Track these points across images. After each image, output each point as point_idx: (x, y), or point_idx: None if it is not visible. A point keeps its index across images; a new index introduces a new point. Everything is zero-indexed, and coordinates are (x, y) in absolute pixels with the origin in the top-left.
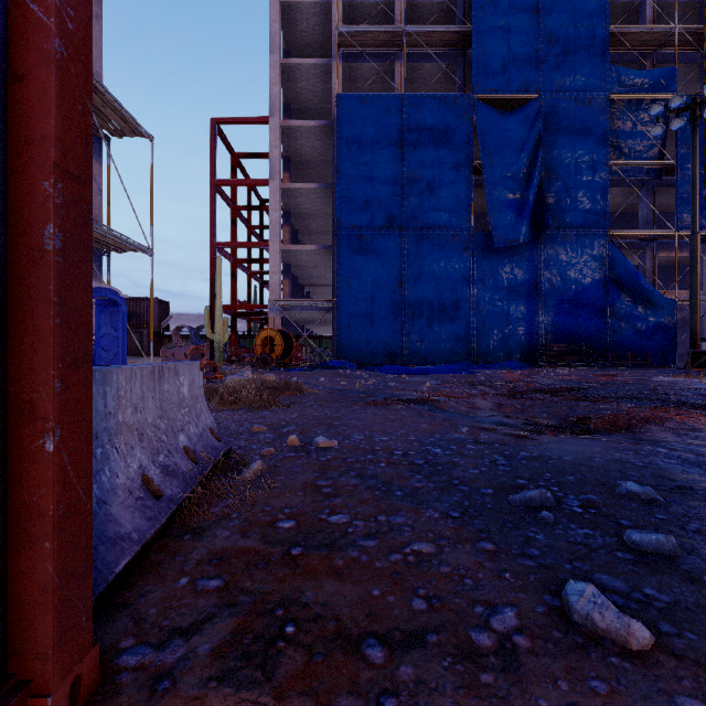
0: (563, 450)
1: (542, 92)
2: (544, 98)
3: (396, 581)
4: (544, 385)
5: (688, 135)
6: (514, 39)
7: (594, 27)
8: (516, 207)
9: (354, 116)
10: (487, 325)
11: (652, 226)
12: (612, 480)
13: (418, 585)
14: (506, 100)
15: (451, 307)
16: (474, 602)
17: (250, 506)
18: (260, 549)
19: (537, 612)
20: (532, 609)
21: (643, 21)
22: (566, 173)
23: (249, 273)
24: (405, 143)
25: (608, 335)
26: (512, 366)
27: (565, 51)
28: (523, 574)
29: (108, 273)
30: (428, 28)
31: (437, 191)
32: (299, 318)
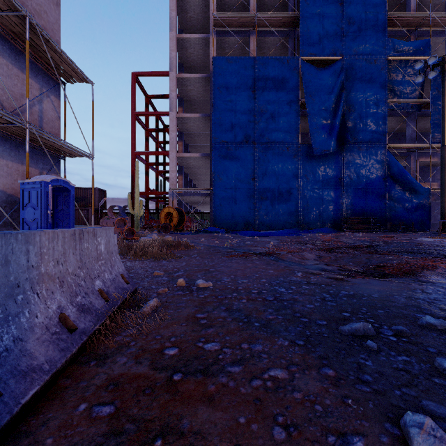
0: (370, 289)
1: (344, 55)
2: (345, 59)
3: (258, 408)
4: (347, 243)
5: (438, 82)
6: (326, 21)
7: (377, 13)
8: (328, 129)
9: (224, 71)
10: (309, 205)
11: (415, 141)
12: (412, 313)
13: (277, 411)
14: (321, 61)
15: (286, 193)
16: (326, 431)
17: (145, 335)
18: (149, 375)
19: (382, 442)
20: (377, 439)
21: (409, 10)
22: (360, 107)
23: (157, 171)
24: (256, 88)
25: (386, 211)
26: (325, 231)
27: (359, 29)
28: (362, 400)
29: (64, 170)
30: (271, 14)
31: (277, 119)
32: (188, 200)
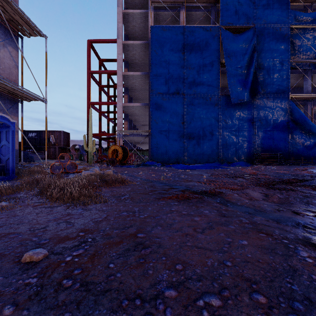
0: None
1: (255, 24)
2: (256, 27)
3: None
4: (274, 176)
5: None
6: None
7: None
8: (242, 83)
9: (159, 37)
10: (227, 143)
11: (310, 93)
12: None
13: None
14: (237, 29)
15: (209, 134)
16: None
17: None
18: None
19: None
20: None
21: None
22: (268, 65)
23: (108, 118)
24: (185, 51)
25: (289, 149)
26: (242, 164)
27: (267, 3)
28: None
29: (21, 112)
30: None
31: (202, 75)
32: (132, 140)
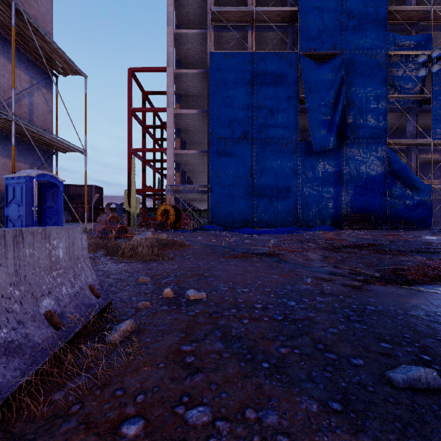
0: (402, 303)
1: (344, 50)
2: (345, 54)
3: None
4: (351, 242)
5: (440, 77)
6: (326, 15)
7: (378, 7)
8: (327, 125)
9: (221, 66)
10: (308, 202)
11: (415, 138)
12: None
13: None
14: (321, 56)
15: (285, 190)
16: None
17: (101, 389)
18: None
19: None
20: None
21: (409, 4)
22: (360, 103)
23: (154, 168)
24: (255, 84)
25: (387, 209)
26: (325, 229)
27: (359, 23)
28: None
29: (56, 166)
30: (270, 8)
31: (275, 114)
32: (186, 197)
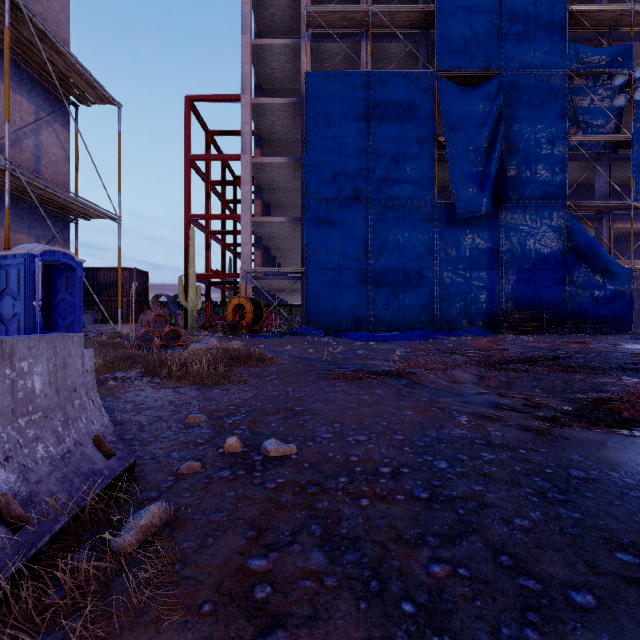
0: (628, 464)
1: (503, 68)
2: (505, 75)
3: None
4: (517, 353)
5: None
6: (476, 18)
7: (553, 6)
8: (478, 180)
9: (322, 92)
10: (449, 294)
11: (608, 198)
12: None
13: None
14: (468, 77)
15: (415, 276)
16: None
17: None
18: None
19: None
20: None
21: (599, 2)
22: (526, 147)
23: (223, 244)
24: (371, 119)
25: (566, 303)
26: (475, 333)
27: (525, 29)
28: None
29: (76, 240)
30: (393, 7)
31: (402, 164)
32: (270, 287)
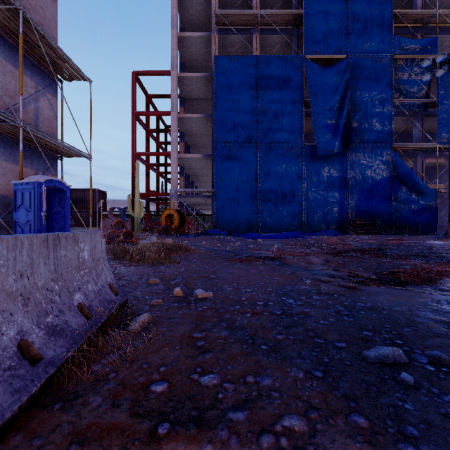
0: (389, 301)
1: (349, 53)
2: (350, 58)
3: None
4: (354, 246)
5: (445, 81)
6: (331, 18)
7: (383, 10)
8: (332, 129)
9: (226, 69)
10: (313, 207)
11: (421, 142)
12: (444, 332)
13: None
14: (326, 59)
15: (289, 194)
16: None
17: (130, 363)
18: (126, 426)
19: None
20: None
21: (415, 7)
22: (365, 107)
23: (158, 173)
24: (259, 87)
25: (392, 213)
26: (330, 233)
27: (364, 26)
28: None
29: (61, 171)
30: (274, 11)
31: (280, 118)
32: (190, 202)
